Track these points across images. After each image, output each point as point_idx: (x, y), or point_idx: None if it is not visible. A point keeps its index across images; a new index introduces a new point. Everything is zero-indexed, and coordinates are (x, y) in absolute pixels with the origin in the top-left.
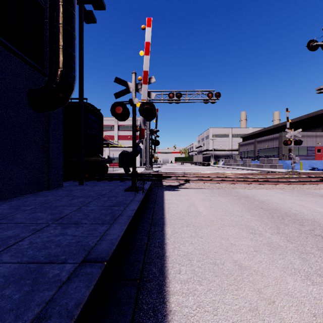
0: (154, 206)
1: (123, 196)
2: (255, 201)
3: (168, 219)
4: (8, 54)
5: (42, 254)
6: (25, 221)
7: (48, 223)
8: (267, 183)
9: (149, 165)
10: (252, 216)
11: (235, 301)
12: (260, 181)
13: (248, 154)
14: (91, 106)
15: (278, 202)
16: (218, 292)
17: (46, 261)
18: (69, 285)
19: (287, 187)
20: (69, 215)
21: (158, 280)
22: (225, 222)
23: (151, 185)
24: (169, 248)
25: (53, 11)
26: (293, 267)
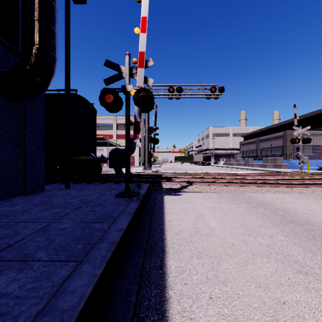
0: (151, 219)
1: (112, 205)
2: (277, 210)
3: (170, 241)
4: None
5: None
6: None
7: None
8: (282, 185)
9: (147, 165)
10: (285, 236)
11: None
12: (273, 184)
13: (250, 153)
14: (82, 98)
15: (307, 212)
16: None
17: None
18: None
19: (306, 190)
20: (25, 240)
21: None
22: (252, 248)
23: (148, 189)
24: (173, 313)
25: None
26: None
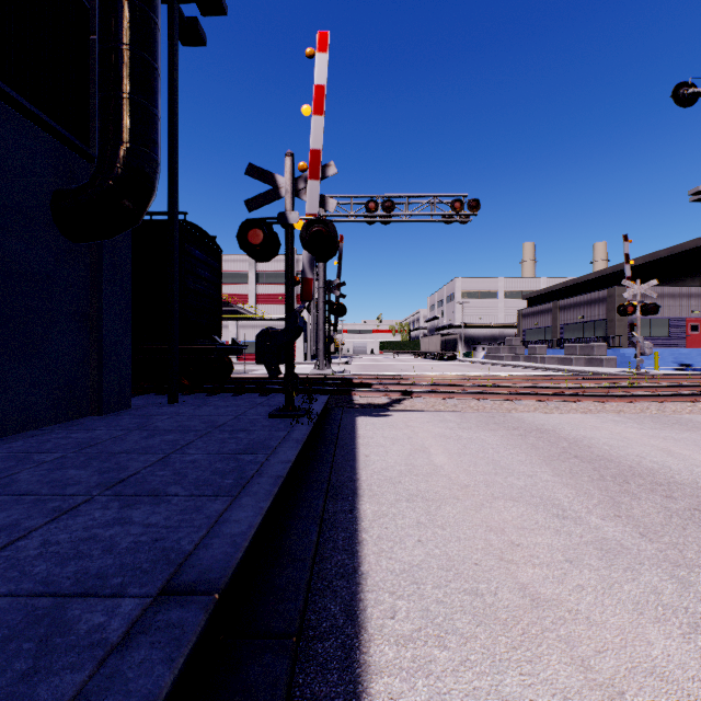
0: (333, 452)
1: (265, 429)
2: (560, 439)
3: (365, 482)
4: (6, 111)
5: (68, 571)
6: (39, 490)
7: (91, 494)
8: (585, 399)
9: (323, 360)
10: (556, 476)
11: (528, 691)
12: (568, 396)
13: (540, 335)
14: (196, 229)
15: (611, 443)
16: (486, 667)
17: (75, 590)
18: (126, 657)
19: (630, 408)
20: (141, 474)
21: (343, 636)
22: (496, 491)
23: (327, 405)
24: (368, 554)
25: (109, 16)
26: (661, 602)
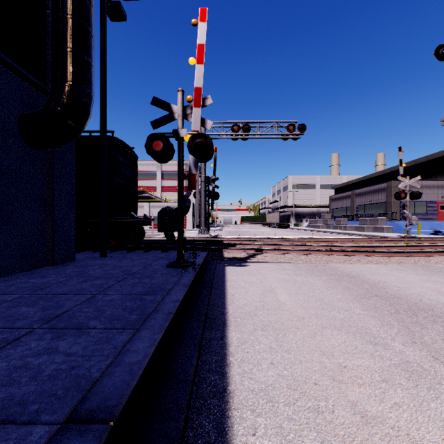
0: (210, 293)
1: (163, 276)
2: (364, 283)
3: (232, 315)
4: None
5: None
6: None
7: (32, 327)
8: (376, 254)
9: (204, 228)
10: (365, 310)
11: None
12: (365, 252)
13: (343, 212)
14: (120, 142)
15: (399, 285)
16: None
17: None
18: None
19: (407, 260)
20: (72, 310)
21: None
22: (324, 322)
23: (206, 258)
24: (234, 374)
25: None
26: None
